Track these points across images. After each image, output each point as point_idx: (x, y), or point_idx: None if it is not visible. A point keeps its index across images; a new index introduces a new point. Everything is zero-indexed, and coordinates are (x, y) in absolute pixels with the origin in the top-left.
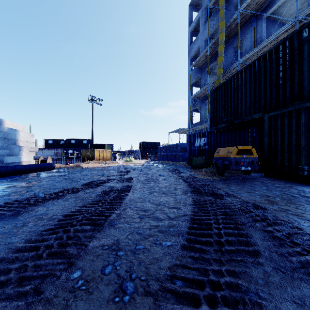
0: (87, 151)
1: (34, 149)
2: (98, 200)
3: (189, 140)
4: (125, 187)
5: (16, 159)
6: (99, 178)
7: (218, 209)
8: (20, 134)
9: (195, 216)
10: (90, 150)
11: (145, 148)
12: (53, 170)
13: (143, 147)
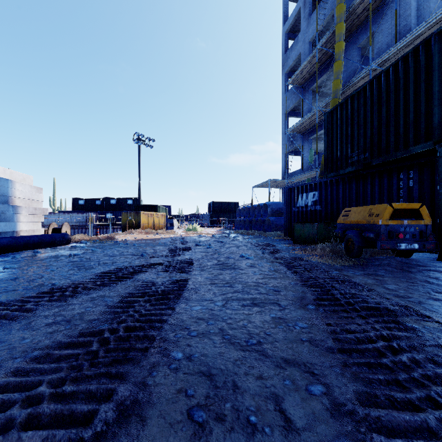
0: (130, 215)
1: (41, 211)
2: (96, 331)
3: (287, 197)
4: (174, 284)
5: (6, 227)
6: (133, 262)
7: (426, 378)
8: (15, 187)
9: (378, 422)
10: (134, 214)
11: (216, 212)
12: (67, 245)
13: (214, 209)
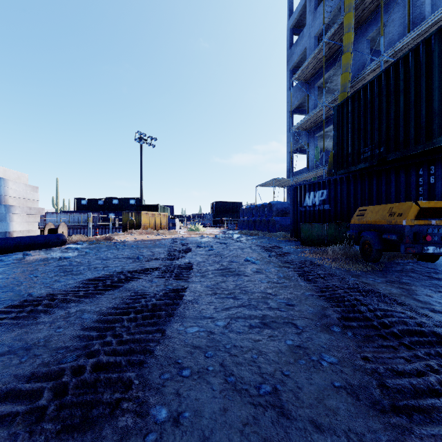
0: (131, 215)
1: (37, 211)
2: (54, 370)
3: (294, 196)
4: (169, 295)
5: None
6: (126, 266)
7: None
8: (8, 185)
9: None
10: (135, 214)
11: (219, 211)
12: (62, 246)
13: (217, 209)
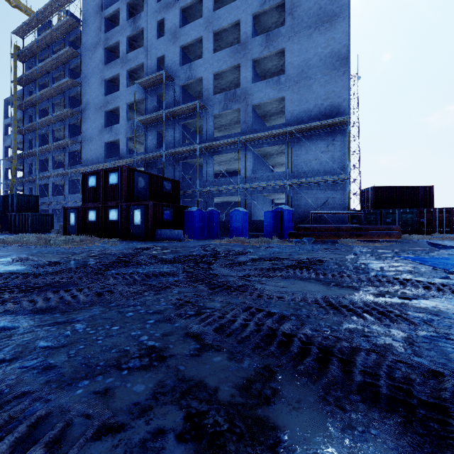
0: None
1: None
2: None
3: None
4: None
5: None
6: None
7: None
8: None
9: None
10: None
11: None
12: None
13: None
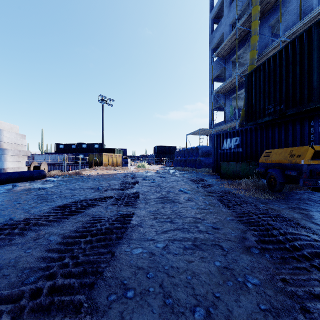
0: (95, 156)
1: (24, 153)
2: (15, 292)
3: (215, 141)
4: (119, 219)
5: None
6: (88, 195)
7: None
8: (3, 134)
9: None
10: (98, 155)
11: (159, 153)
12: (43, 179)
13: (158, 151)
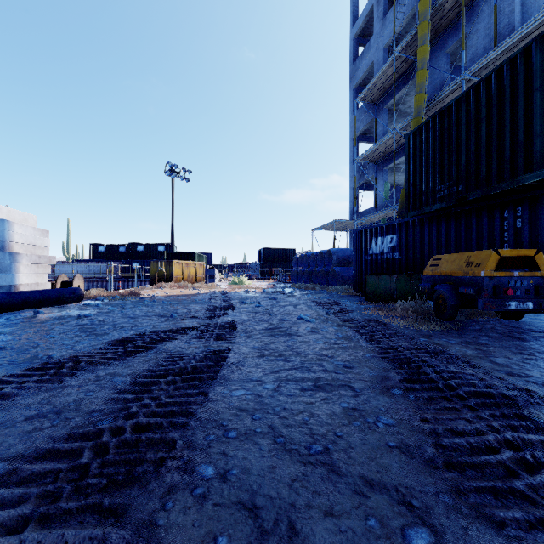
0: (160, 265)
1: (47, 260)
2: (92, 430)
3: (358, 242)
4: (210, 357)
5: (1, 280)
6: (158, 325)
7: None
8: (14, 229)
9: None
10: (165, 263)
11: (268, 260)
12: (79, 303)
13: (265, 257)
